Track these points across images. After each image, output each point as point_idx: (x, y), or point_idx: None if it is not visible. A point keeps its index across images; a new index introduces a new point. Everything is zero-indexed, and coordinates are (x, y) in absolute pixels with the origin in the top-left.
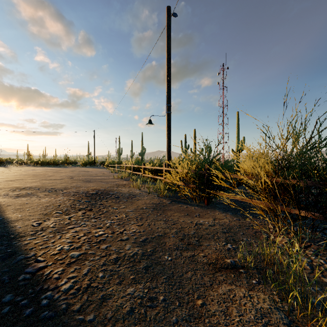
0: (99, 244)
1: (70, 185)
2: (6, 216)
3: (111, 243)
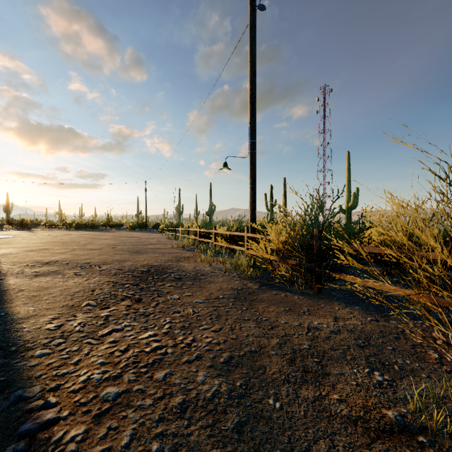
0: (152, 370)
1: (111, 258)
2: (12, 310)
3: (173, 368)
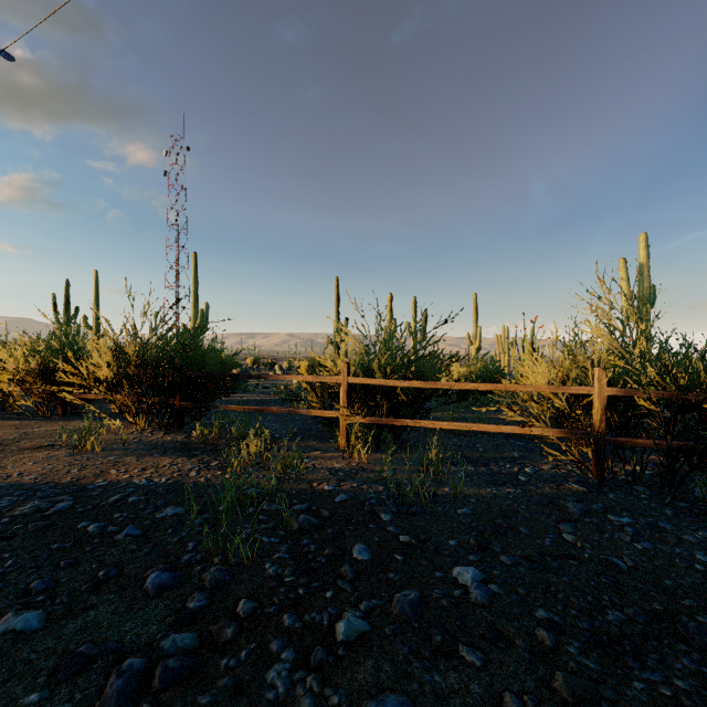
0: None
1: None
2: None
3: None
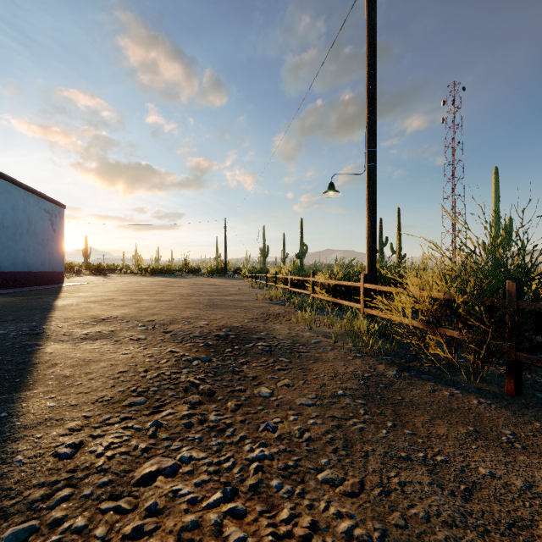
0: None
1: (181, 315)
2: (21, 406)
3: None
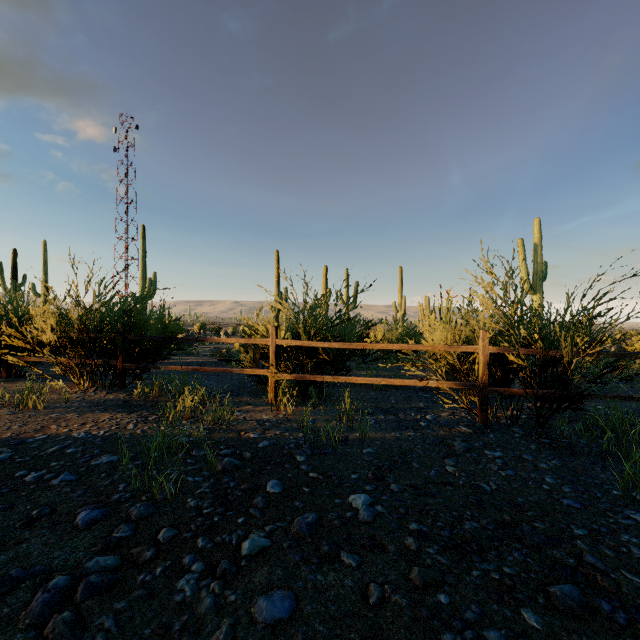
0: None
1: None
2: None
3: None
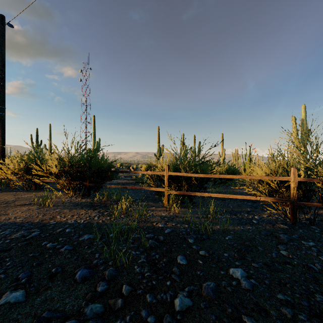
0: None
1: None
2: None
3: None
